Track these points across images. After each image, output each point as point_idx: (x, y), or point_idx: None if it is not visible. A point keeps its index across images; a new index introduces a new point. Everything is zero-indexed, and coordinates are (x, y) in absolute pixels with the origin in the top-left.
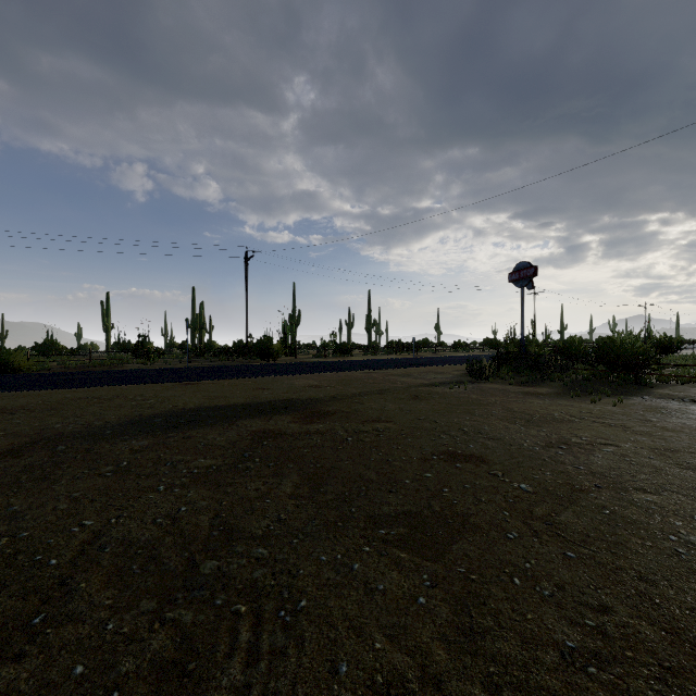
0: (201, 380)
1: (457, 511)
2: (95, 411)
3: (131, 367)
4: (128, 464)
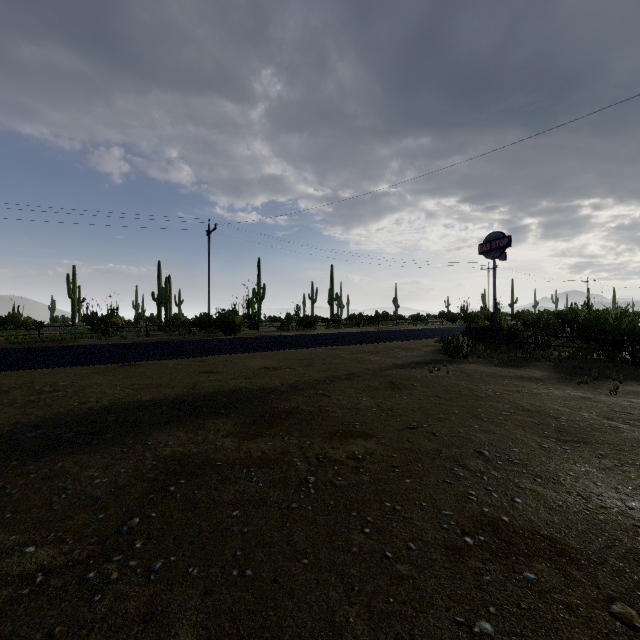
0: (142, 360)
1: None
2: None
3: (83, 341)
4: None
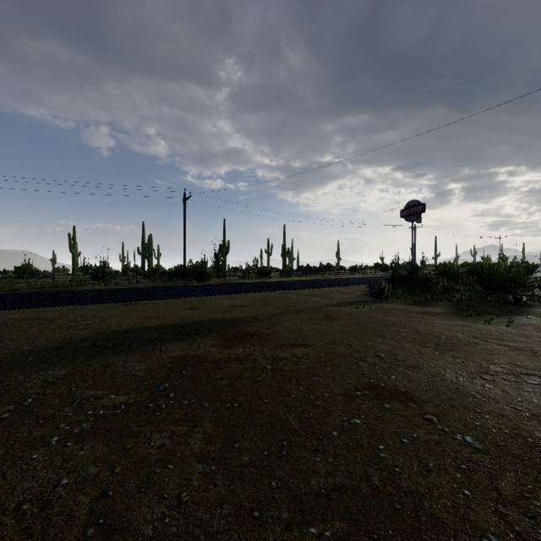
0: (140, 300)
1: (403, 487)
2: (31, 333)
3: (87, 287)
4: (33, 402)
